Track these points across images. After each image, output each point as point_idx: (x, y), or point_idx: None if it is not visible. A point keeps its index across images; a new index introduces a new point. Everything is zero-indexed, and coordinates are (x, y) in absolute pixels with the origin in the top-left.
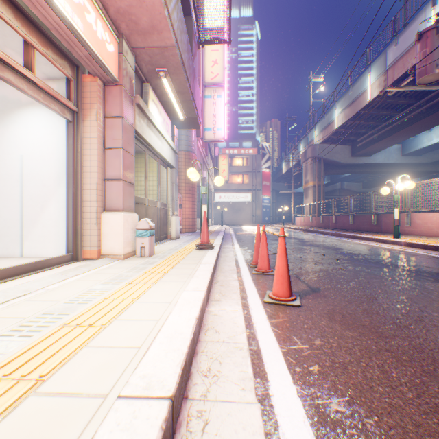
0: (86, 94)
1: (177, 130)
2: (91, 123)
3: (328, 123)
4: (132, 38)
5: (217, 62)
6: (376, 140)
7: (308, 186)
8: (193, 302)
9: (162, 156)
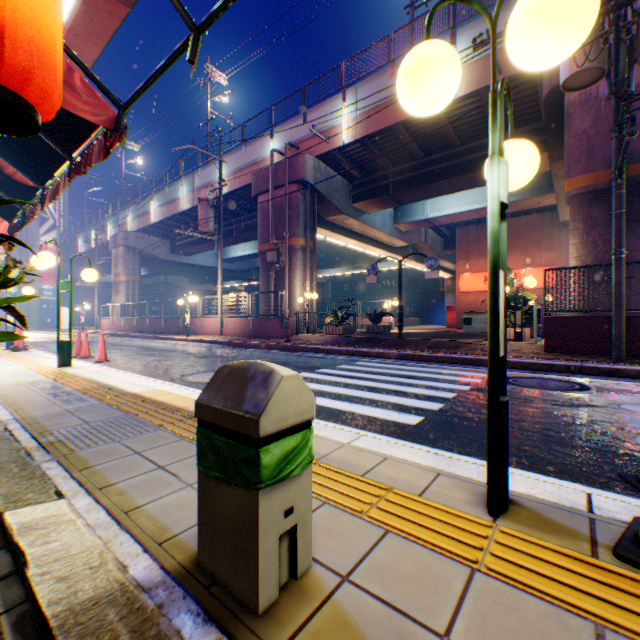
0: None
1: None
2: None
3: (146, 212)
4: None
5: None
6: (194, 245)
7: (121, 280)
8: None
9: None
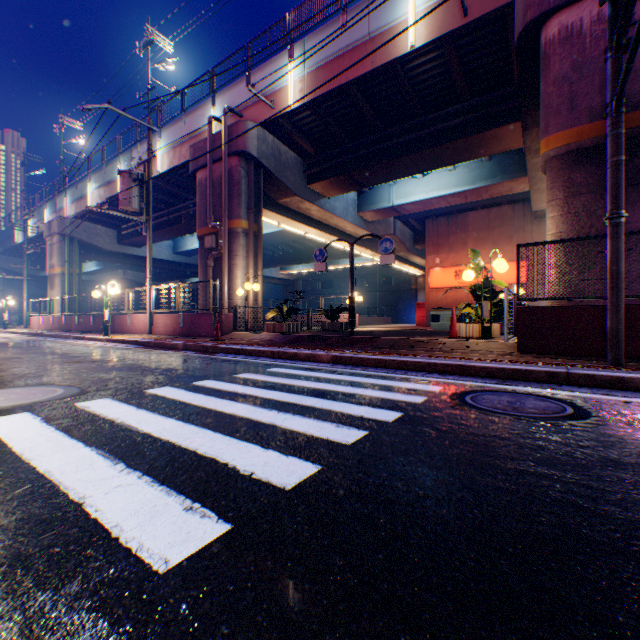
0: None
1: None
2: None
3: (83, 195)
4: None
5: None
6: (141, 234)
7: (56, 272)
8: None
9: None
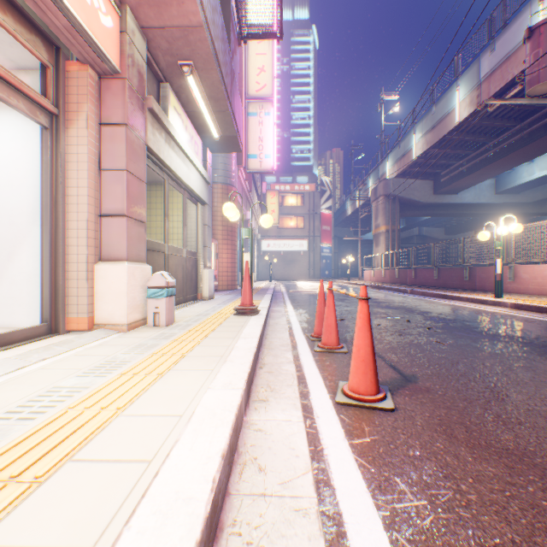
0: (71, 89)
1: (210, 154)
2: (79, 132)
3: (404, 151)
4: (141, 11)
5: (264, 70)
6: (465, 174)
7: (379, 231)
8: (221, 414)
9: (188, 187)
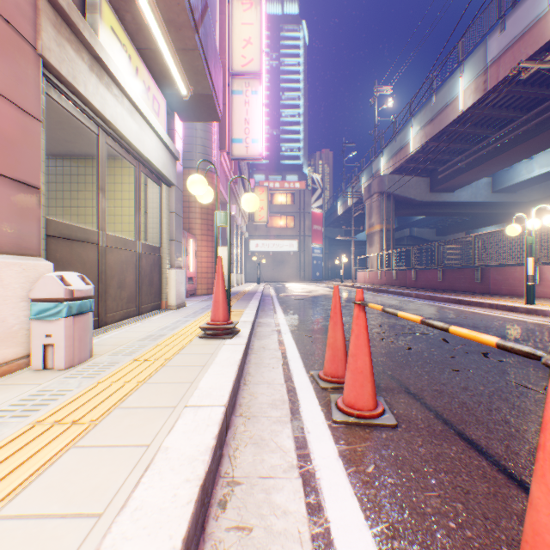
0: None
1: (180, 123)
2: None
3: (401, 146)
4: None
5: (251, 42)
6: (465, 170)
7: (373, 230)
8: None
9: (142, 155)
